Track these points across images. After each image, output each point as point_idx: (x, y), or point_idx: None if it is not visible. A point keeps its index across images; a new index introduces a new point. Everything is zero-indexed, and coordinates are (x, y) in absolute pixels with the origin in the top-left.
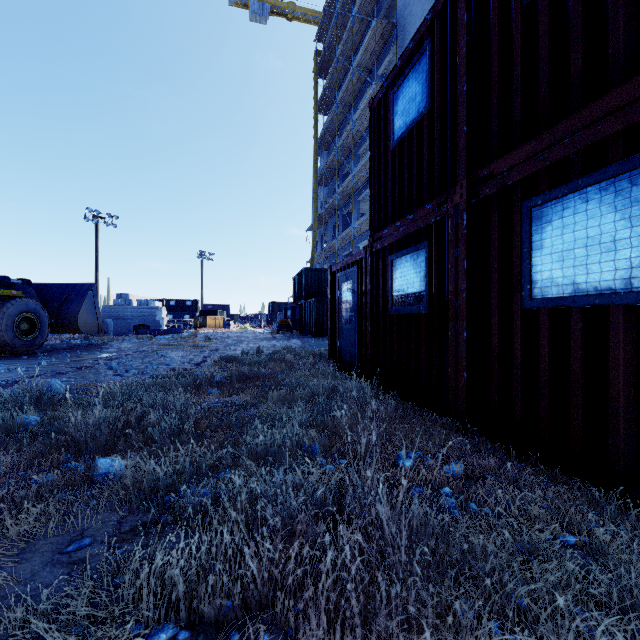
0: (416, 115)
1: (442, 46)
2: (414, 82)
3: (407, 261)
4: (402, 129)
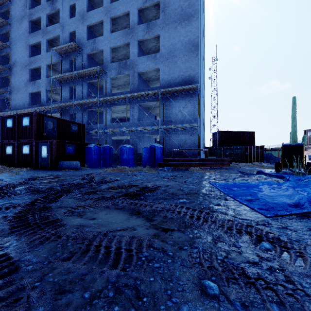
0: (11, 126)
1: (15, 120)
2: (10, 121)
3: (9, 147)
4: (8, 126)
